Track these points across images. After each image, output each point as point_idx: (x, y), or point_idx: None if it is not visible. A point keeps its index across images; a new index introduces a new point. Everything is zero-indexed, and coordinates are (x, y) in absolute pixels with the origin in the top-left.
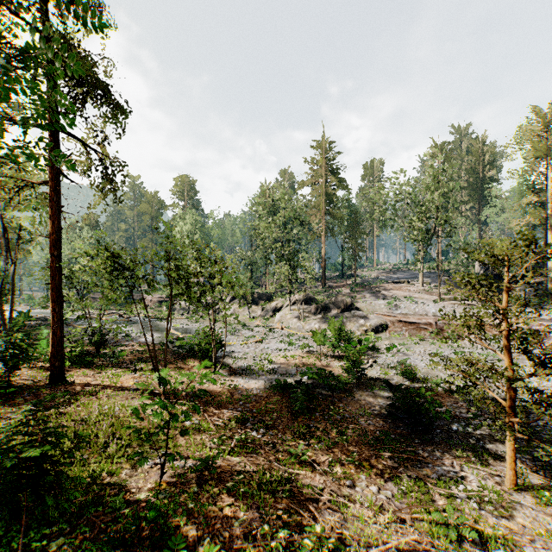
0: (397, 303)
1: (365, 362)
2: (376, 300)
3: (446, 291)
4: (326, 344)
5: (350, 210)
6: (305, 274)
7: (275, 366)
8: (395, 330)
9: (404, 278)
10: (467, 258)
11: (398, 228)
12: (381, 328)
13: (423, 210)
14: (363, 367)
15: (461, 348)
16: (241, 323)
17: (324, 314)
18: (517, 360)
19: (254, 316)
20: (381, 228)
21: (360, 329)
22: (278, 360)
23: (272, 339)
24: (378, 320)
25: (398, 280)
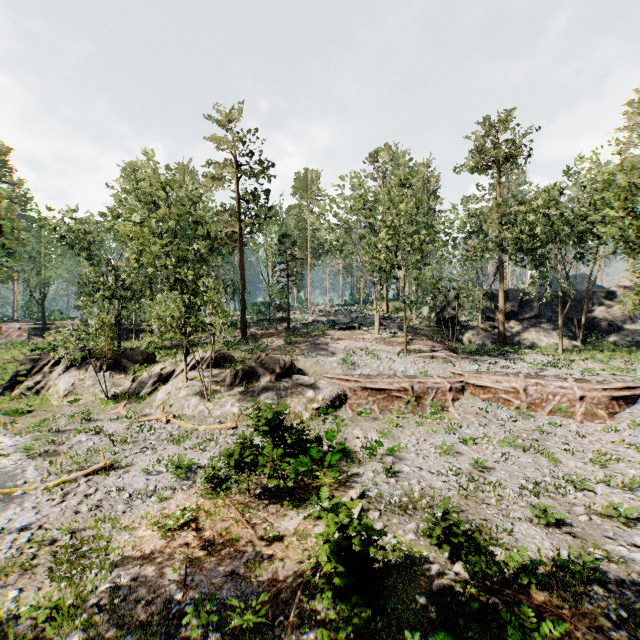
0: (353, 359)
1: (345, 503)
2: (324, 356)
3: (407, 340)
4: (262, 473)
5: (282, 226)
6: (214, 317)
7: (121, 577)
8: (358, 403)
9: (351, 322)
10: (432, 297)
11: (346, 256)
12: (339, 401)
13: (392, 225)
14: (371, 560)
15: (459, 427)
16: (80, 414)
17: (248, 384)
18: (536, 442)
19: (114, 395)
20: (326, 254)
21: (308, 406)
22: (136, 540)
23: (139, 454)
24: (333, 389)
25: (347, 326)
